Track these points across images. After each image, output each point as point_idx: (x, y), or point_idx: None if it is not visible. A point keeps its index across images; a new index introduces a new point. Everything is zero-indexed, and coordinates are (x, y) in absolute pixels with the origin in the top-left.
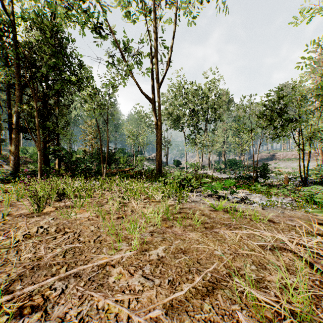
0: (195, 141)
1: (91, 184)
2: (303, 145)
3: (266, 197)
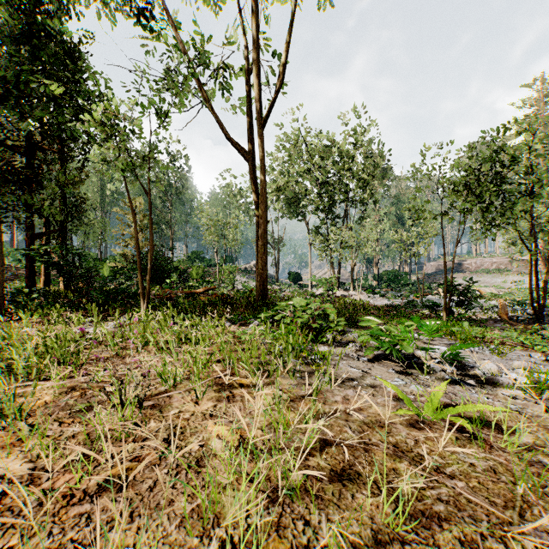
0: (328, 238)
1: (112, 326)
2: (535, 244)
3: (494, 353)
